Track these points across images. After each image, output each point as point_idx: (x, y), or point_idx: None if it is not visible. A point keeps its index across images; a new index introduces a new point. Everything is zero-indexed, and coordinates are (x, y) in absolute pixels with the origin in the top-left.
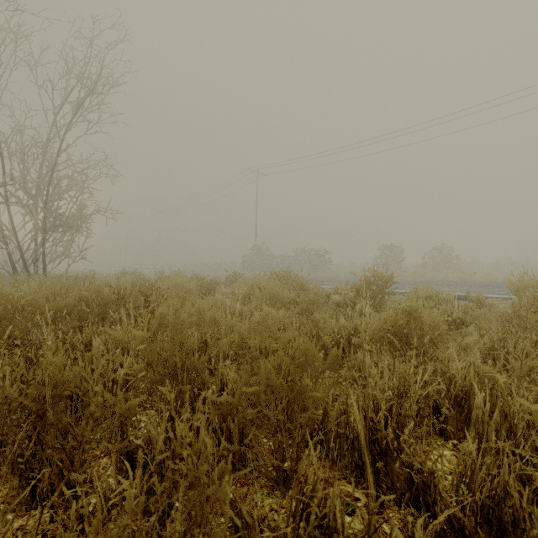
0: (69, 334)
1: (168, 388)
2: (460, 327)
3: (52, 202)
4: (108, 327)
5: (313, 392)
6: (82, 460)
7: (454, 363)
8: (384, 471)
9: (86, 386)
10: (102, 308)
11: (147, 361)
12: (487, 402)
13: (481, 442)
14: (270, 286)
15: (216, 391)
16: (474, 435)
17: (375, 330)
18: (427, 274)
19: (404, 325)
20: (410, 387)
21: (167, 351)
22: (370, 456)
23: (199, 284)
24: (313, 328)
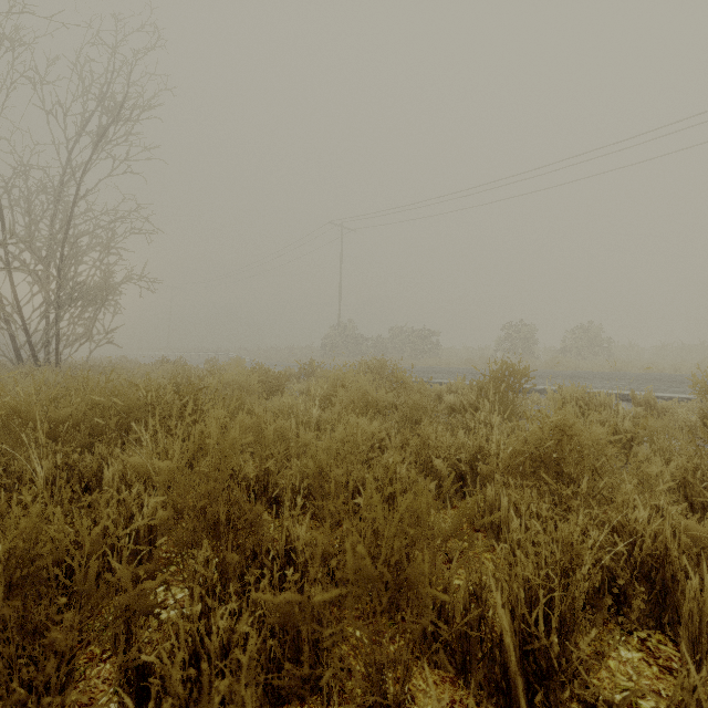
0: (72, 458)
1: (206, 552)
2: (627, 444)
3: (68, 267)
4: (127, 448)
5: (434, 590)
6: (71, 669)
7: (636, 511)
8: (543, 701)
9: (70, 562)
10: (123, 418)
11: (177, 508)
12: (707, 589)
13: (697, 654)
14: (359, 384)
15: (279, 555)
16: (687, 642)
17: (511, 454)
18: (569, 362)
19: (554, 446)
20: (579, 558)
21: (206, 494)
22: (521, 678)
23: (263, 379)
24: (421, 446)
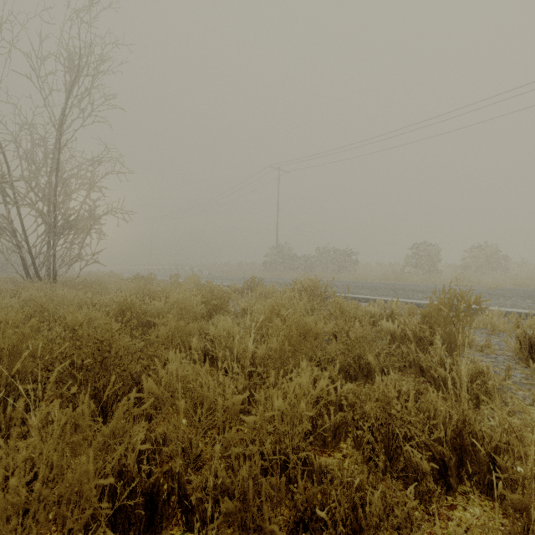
0: None
1: None
2: None
3: (61, 203)
4: None
5: None
6: None
7: None
8: None
9: None
10: (26, 365)
11: None
12: None
13: None
14: (297, 314)
15: None
16: None
17: None
18: (473, 277)
19: None
20: None
21: None
22: None
23: (207, 298)
24: (382, 414)
